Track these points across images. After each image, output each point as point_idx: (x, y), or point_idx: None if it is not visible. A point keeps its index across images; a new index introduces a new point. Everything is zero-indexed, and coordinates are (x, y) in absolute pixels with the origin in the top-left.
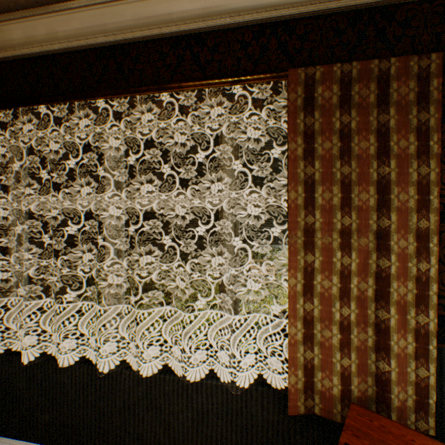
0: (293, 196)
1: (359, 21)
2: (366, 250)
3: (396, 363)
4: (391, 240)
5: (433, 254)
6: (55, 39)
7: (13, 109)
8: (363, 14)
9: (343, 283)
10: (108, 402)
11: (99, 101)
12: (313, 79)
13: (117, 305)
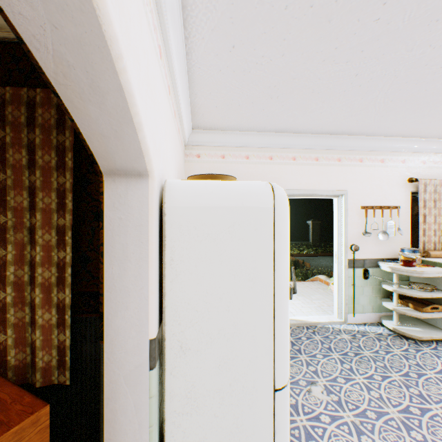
0: None
1: None
2: (23, 243)
3: (42, 332)
4: (38, 234)
5: (69, 244)
6: None
7: None
8: None
9: (0, 271)
10: None
11: None
12: None
13: None
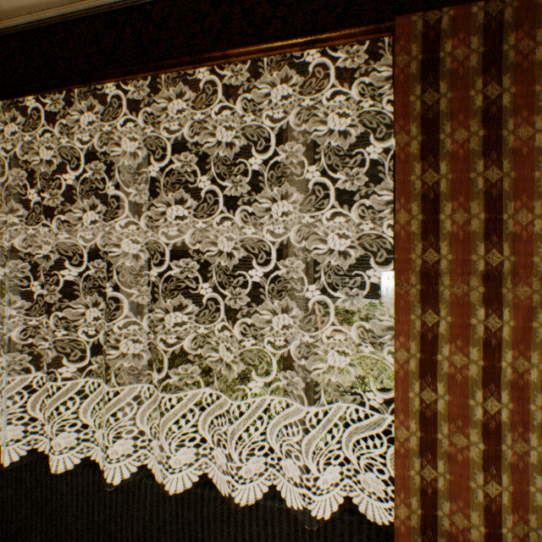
0: (404, 219)
1: None
2: (528, 306)
3: None
4: None
5: None
6: (49, 2)
7: None
8: None
9: (489, 359)
10: (121, 525)
11: (110, 88)
12: (438, 29)
13: (136, 383)
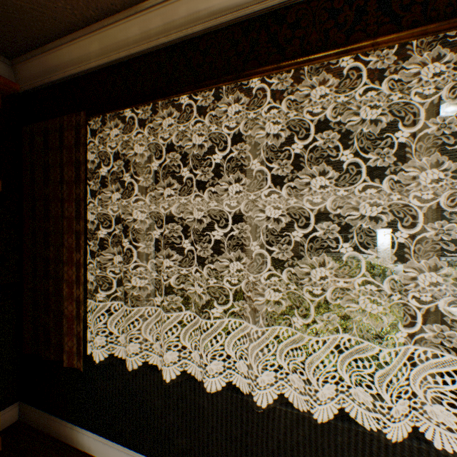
0: None
1: None
2: None
3: None
4: None
5: None
6: (196, 20)
7: (147, 106)
8: None
9: None
10: (256, 440)
11: (245, 83)
12: None
13: (258, 324)
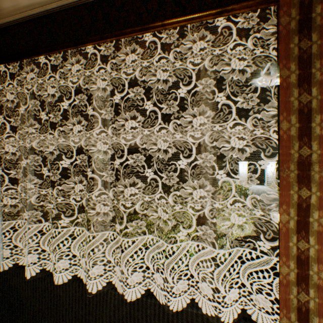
0: (285, 126)
1: None
2: None
3: None
4: None
5: None
6: None
7: (20, 63)
8: None
9: None
10: (96, 317)
11: (88, 49)
12: None
13: (103, 230)
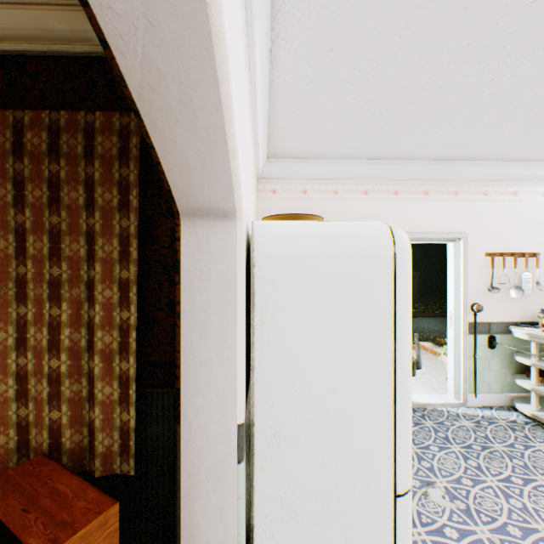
0: (4, 245)
1: (92, 69)
2: (80, 301)
3: (102, 410)
4: (97, 290)
5: (134, 303)
6: None
7: None
8: (95, 62)
9: (54, 334)
10: None
11: None
12: (24, 124)
13: None
